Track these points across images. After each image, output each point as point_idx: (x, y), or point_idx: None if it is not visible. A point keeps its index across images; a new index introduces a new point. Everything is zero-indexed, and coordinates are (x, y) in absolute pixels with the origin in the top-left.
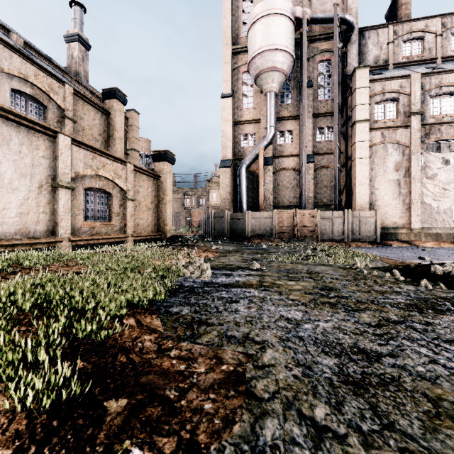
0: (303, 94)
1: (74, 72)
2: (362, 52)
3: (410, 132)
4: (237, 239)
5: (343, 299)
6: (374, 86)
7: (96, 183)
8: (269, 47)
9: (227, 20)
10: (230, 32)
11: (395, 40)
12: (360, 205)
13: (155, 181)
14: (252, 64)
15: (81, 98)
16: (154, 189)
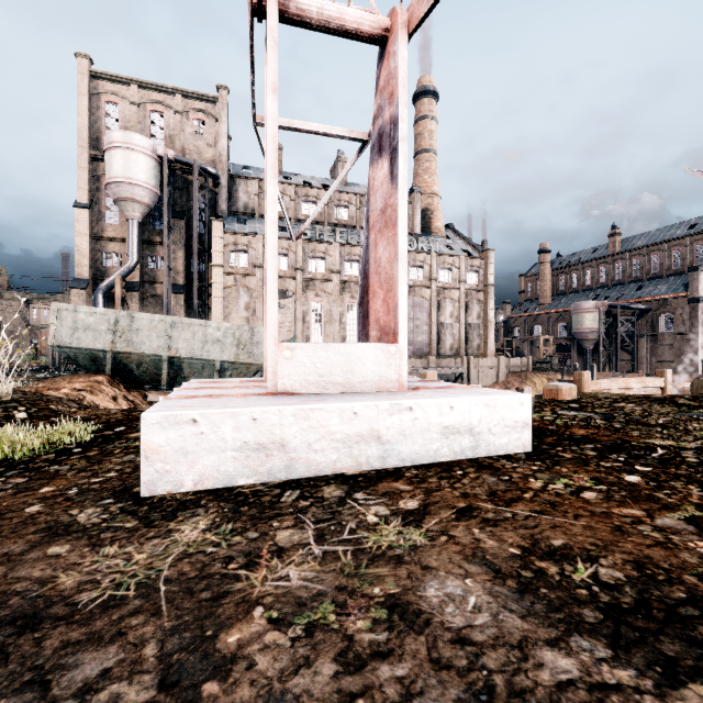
0: (164, 232)
1: None
2: (234, 196)
3: (256, 280)
4: None
5: None
6: (229, 237)
7: None
8: (125, 180)
9: (83, 118)
10: (88, 134)
11: (261, 194)
12: None
13: None
14: (109, 187)
15: None
16: None
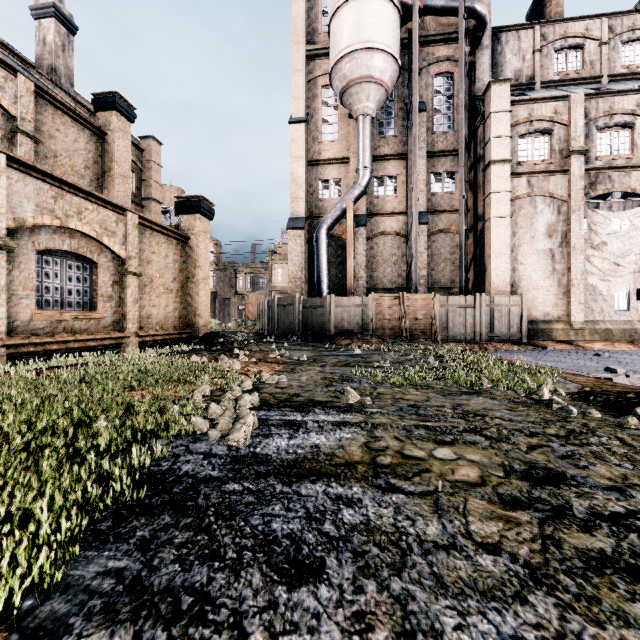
0: (413, 119)
1: (47, 66)
2: (496, 63)
3: (568, 180)
4: (314, 339)
5: (633, 535)
6: (518, 110)
7: (63, 242)
8: (362, 45)
9: (298, 5)
10: (303, 24)
11: (543, 48)
12: (497, 287)
13: (181, 246)
14: (336, 71)
15: (51, 103)
16: (179, 259)
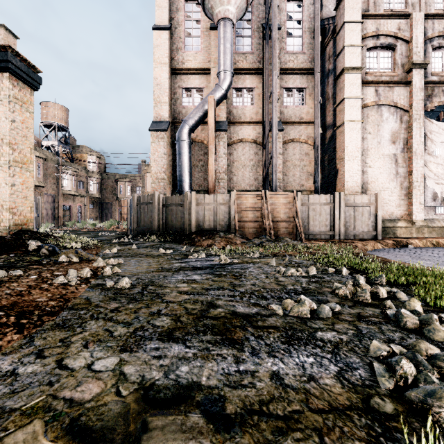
0: (273, 23)
1: None
2: None
3: (410, 91)
4: (173, 238)
5: None
6: (367, 24)
7: None
8: None
9: None
10: None
11: None
12: (350, 188)
13: None
14: None
15: None
16: None
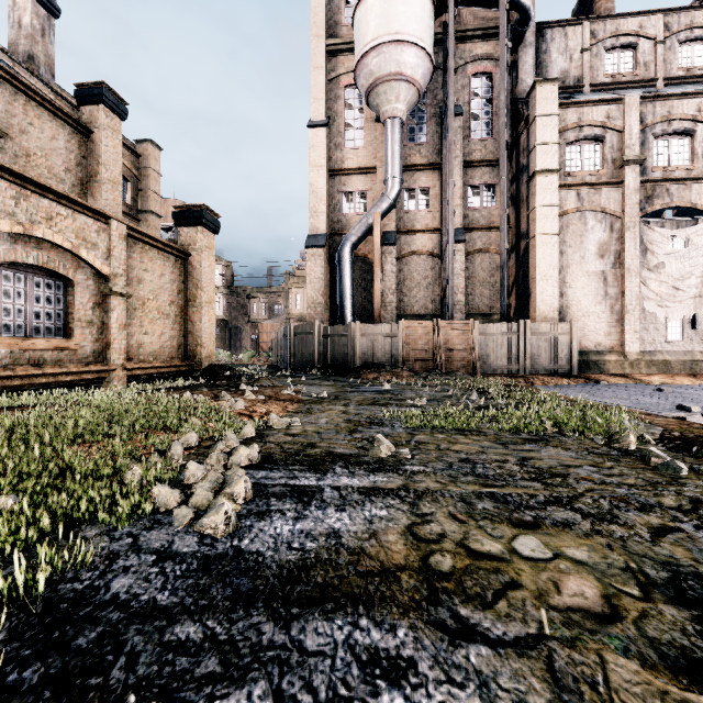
0: (449, 123)
1: (23, 53)
2: (541, 62)
3: (622, 193)
4: (337, 372)
5: None
6: (566, 114)
7: (27, 253)
8: (391, 37)
9: None
10: (324, 15)
11: (593, 47)
12: (542, 313)
13: (180, 264)
14: (361, 67)
15: (23, 92)
16: (178, 278)
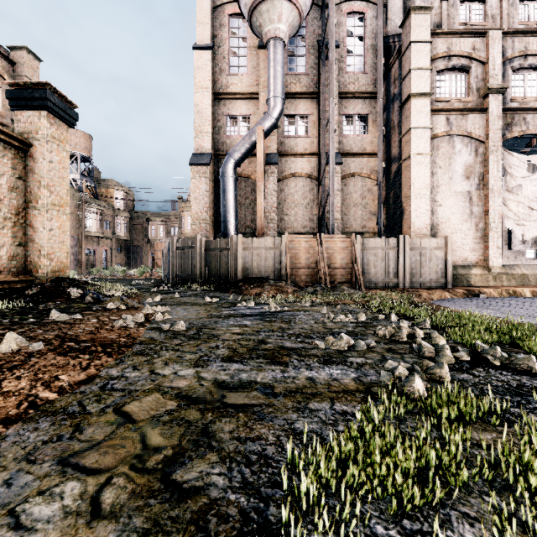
0: (329, 43)
1: None
2: (406, 8)
3: (486, 119)
4: (218, 287)
5: None
6: (437, 43)
7: None
8: None
9: None
10: None
11: None
12: (417, 230)
13: (13, 153)
14: None
15: None
16: (10, 171)
